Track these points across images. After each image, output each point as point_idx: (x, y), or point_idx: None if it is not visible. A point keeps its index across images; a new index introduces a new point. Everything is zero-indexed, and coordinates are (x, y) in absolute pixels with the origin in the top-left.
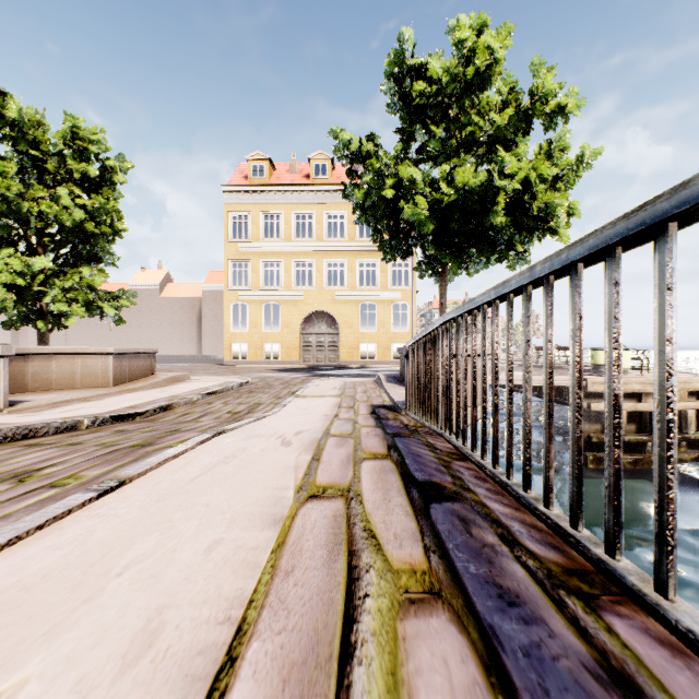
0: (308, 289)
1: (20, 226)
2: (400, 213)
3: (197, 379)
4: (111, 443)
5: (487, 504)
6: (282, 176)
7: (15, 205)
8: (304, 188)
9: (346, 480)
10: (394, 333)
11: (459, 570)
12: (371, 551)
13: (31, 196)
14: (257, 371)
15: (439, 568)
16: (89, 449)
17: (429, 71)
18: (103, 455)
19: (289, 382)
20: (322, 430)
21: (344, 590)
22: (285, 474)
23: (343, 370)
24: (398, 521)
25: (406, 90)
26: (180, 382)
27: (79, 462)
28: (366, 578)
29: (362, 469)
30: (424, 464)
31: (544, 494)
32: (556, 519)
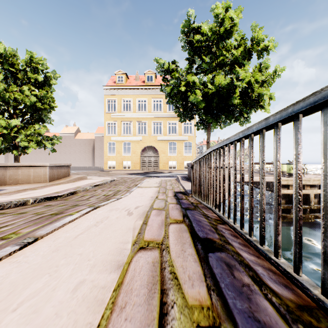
0: (144, 135)
1: (5, 105)
2: (188, 98)
3: (90, 178)
4: (41, 213)
5: (240, 253)
6: (131, 81)
7: (2, 94)
8: (142, 87)
9: (161, 236)
10: (185, 156)
11: (230, 306)
12: (175, 289)
13: (10, 90)
14: (119, 174)
15: (217, 304)
16: (28, 216)
17: (202, 29)
18: (34, 220)
19: (135, 180)
20: (149, 206)
21: (157, 324)
22: (127, 233)
23: (160, 174)
24: (190, 266)
25: (191, 39)
26: (82, 180)
27: (20, 224)
28: (171, 313)
29: (169, 229)
30: (202, 226)
31: (275, 249)
32: (284, 266)
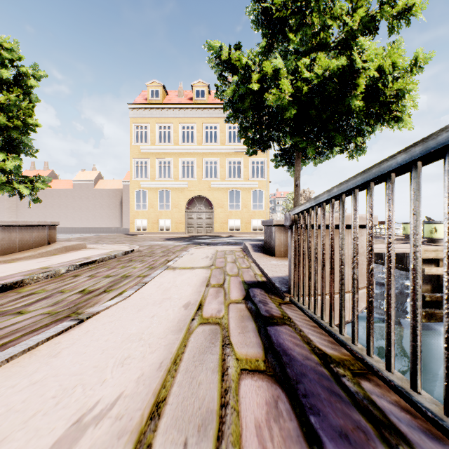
0: (191, 180)
1: None
2: (265, 101)
3: (92, 247)
4: None
5: None
6: (172, 98)
7: None
8: (188, 106)
9: None
10: (253, 212)
11: None
12: None
13: None
14: (150, 240)
15: None
16: None
17: None
18: None
19: (170, 250)
20: (139, 419)
21: None
22: None
23: (216, 239)
24: None
25: (268, 4)
26: (74, 251)
27: None
28: None
29: None
30: None
31: None
32: None
